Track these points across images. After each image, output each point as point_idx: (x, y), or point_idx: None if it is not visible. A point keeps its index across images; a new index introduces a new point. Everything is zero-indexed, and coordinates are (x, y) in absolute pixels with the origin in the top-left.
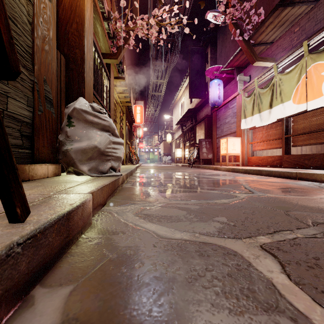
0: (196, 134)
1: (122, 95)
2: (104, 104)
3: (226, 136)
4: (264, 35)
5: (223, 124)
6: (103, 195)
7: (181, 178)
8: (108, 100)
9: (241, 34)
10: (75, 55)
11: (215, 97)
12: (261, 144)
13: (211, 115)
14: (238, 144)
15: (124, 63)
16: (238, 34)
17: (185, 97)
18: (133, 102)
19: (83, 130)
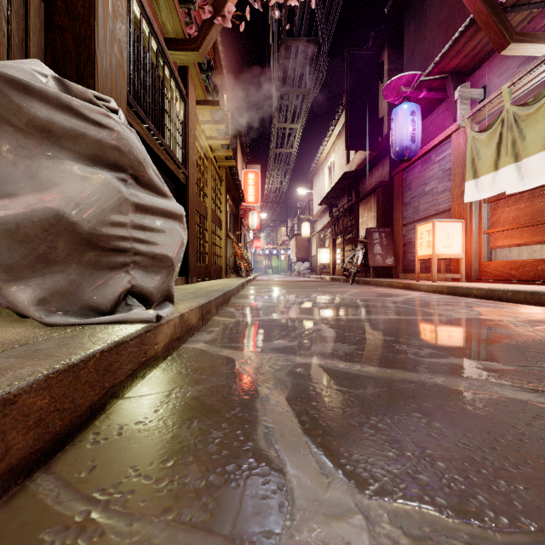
0: (359, 221)
1: (217, 145)
2: (171, 147)
3: (426, 221)
4: None
5: (417, 196)
6: None
7: (347, 315)
8: (181, 142)
9: None
10: None
11: (405, 140)
12: (517, 233)
13: (391, 181)
14: (458, 235)
15: (223, 89)
16: None
17: (335, 154)
18: (243, 167)
19: (20, 158)
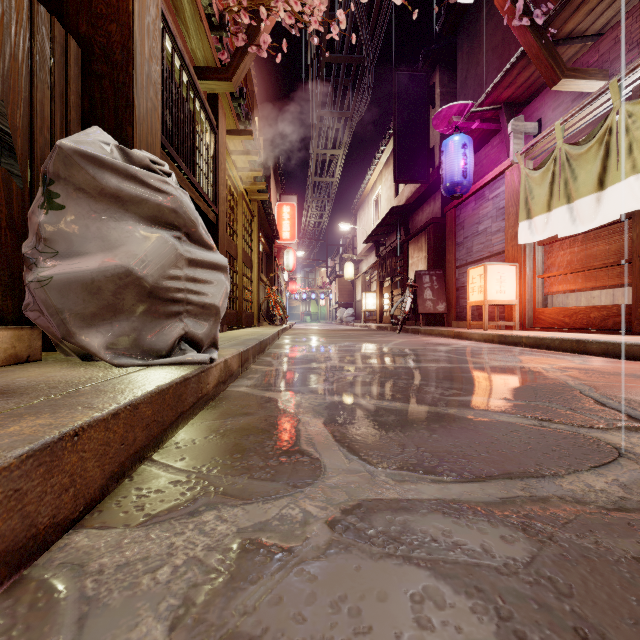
0: (408, 262)
1: (248, 176)
2: (201, 184)
3: (479, 263)
4: (582, 13)
5: (470, 236)
6: (63, 475)
7: (387, 363)
8: (211, 178)
9: (526, 13)
10: (108, 40)
11: (456, 175)
12: (571, 278)
13: (443, 218)
14: (512, 279)
15: (255, 111)
16: (518, 14)
17: (383, 185)
18: (277, 198)
19: (92, 220)
